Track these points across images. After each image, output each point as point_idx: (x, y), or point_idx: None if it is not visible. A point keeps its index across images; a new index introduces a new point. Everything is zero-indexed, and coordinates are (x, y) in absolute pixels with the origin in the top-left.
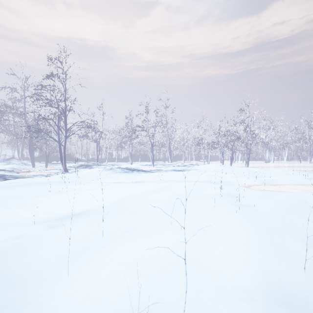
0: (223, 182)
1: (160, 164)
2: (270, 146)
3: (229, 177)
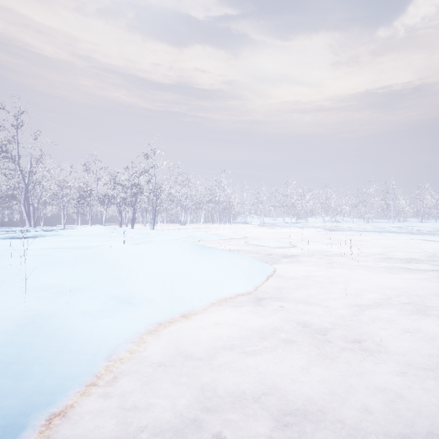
0: (76, 248)
1: (1, 230)
2: (186, 206)
3: (99, 241)
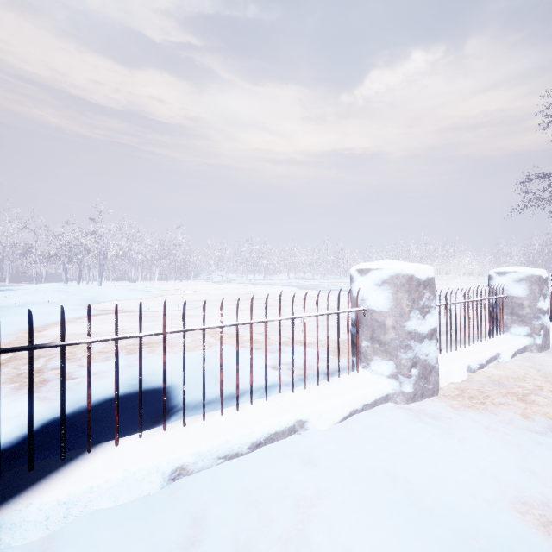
0: None
1: None
2: (137, 262)
3: None
